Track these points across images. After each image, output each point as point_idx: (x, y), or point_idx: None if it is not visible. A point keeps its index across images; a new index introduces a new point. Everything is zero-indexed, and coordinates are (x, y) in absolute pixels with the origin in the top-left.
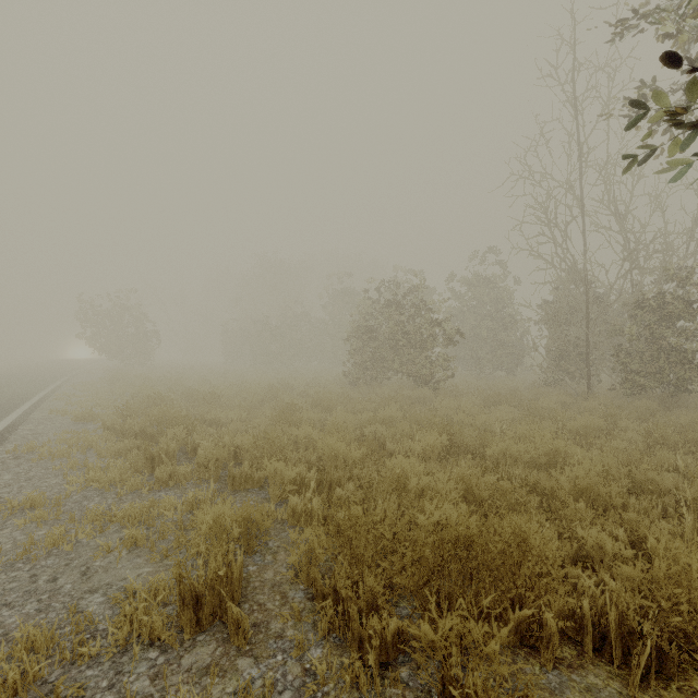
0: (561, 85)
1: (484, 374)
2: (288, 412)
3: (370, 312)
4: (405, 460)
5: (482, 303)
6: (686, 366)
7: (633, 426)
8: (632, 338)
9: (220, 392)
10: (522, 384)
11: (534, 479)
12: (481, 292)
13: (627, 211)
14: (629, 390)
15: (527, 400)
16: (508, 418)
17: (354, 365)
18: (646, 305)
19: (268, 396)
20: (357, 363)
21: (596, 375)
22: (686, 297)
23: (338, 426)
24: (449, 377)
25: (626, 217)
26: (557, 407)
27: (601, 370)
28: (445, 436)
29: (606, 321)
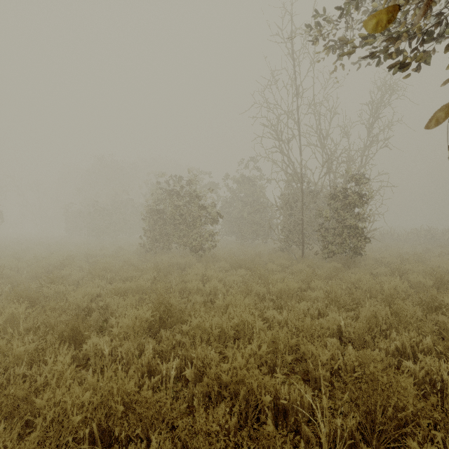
0: (284, 42)
1: (247, 243)
2: (23, 290)
3: (160, 198)
4: (63, 359)
5: (246, 195)
6: (359, 238)
7: (321, 285)
8: (327, 219)
9: (4, 265)
10: (268, 249)
11: (210, 361)
12: (245, 187)
13: (327, 134)
14: (326, 255)
15: (263, 263)
16: (239, 280)
17: (148, 239)
18: (336, 197)
19: (57, 267)
20: (149, 237)
21: (306, 245)
22: (359, 192)
23: (74, 301)
24: (214, 247)
25: (326, 139)
26: (279, 269)
27: (312, 240)
28: (150, 313)
29: (315, 207)
